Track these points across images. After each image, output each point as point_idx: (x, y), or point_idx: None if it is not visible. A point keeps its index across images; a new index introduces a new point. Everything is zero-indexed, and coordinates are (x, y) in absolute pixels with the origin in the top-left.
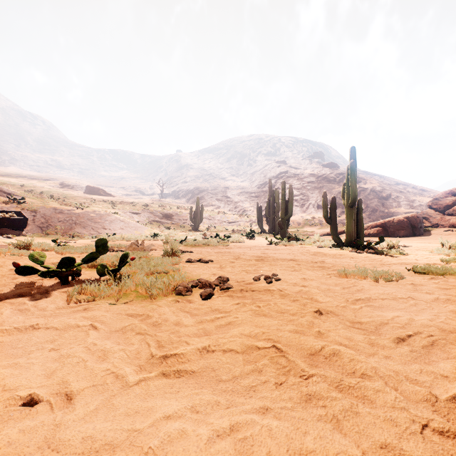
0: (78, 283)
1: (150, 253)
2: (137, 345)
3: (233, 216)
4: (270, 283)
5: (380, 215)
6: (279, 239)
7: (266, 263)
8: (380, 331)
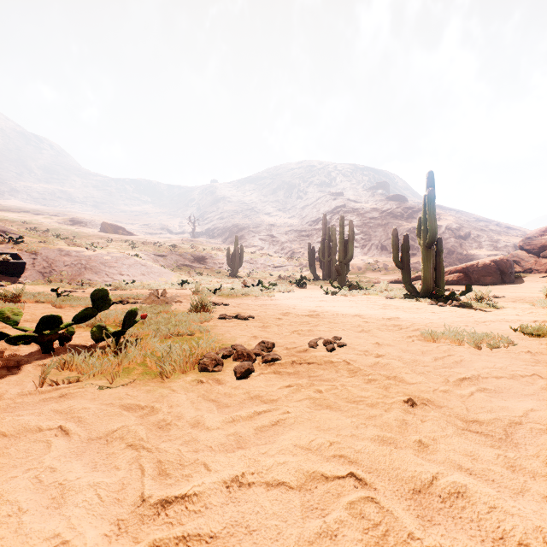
0: (66, 352)
1: (174, 306)
2: (123, 472)
3: (279, 259)
4: (332, 351)
5: (457, 258)
6: (337, 287)
7: (323, 321)
8: (515, 439)
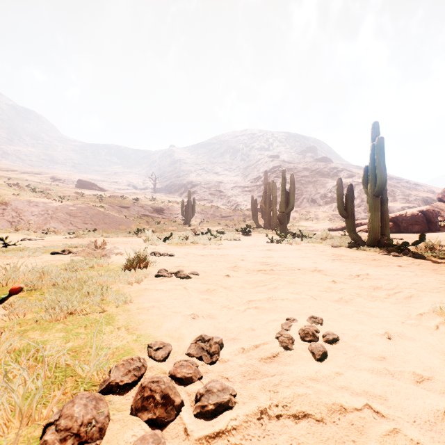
0: None
1: (116, 256)
2: None
3: (226, 210)
4: (322, 359)
5: None
6: (282, 235)
7: (281, 280)
8: None
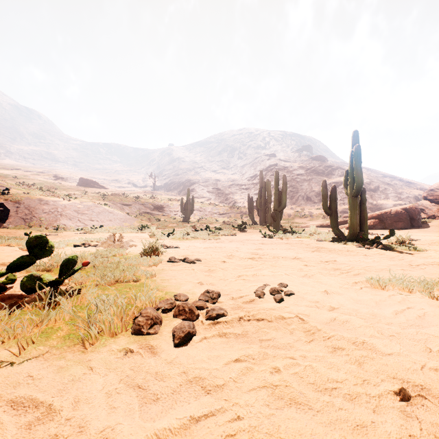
0: None
1: (130, 248)
2: None
3: (224, 207)
4: (280, 302)
5: (368, 207)
6: (274, 231)
7: (266, 264)
8: None
